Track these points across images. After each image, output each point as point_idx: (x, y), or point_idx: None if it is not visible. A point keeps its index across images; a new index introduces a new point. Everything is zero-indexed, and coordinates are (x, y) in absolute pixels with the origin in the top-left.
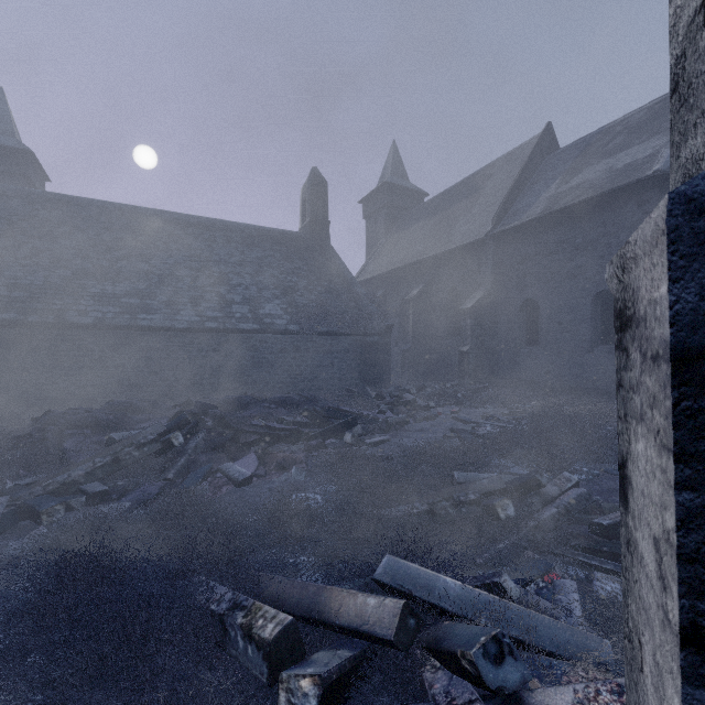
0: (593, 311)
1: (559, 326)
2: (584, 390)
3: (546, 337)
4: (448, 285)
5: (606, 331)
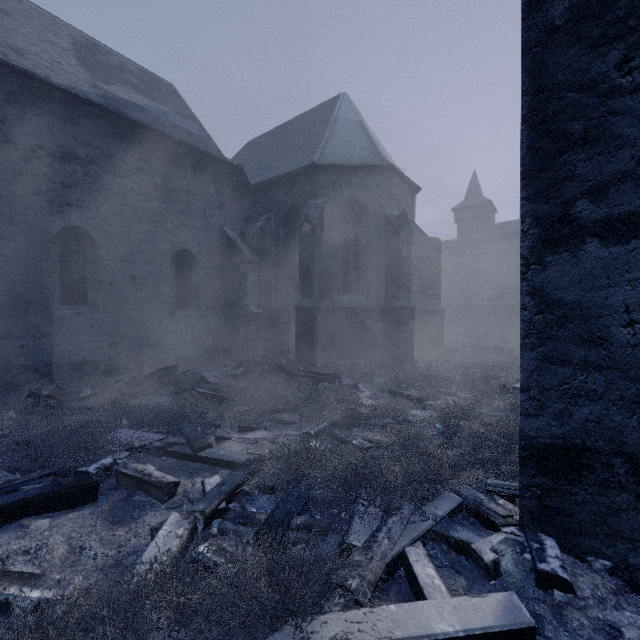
0: None
1: None
2: None
3: None
4: None
5: None
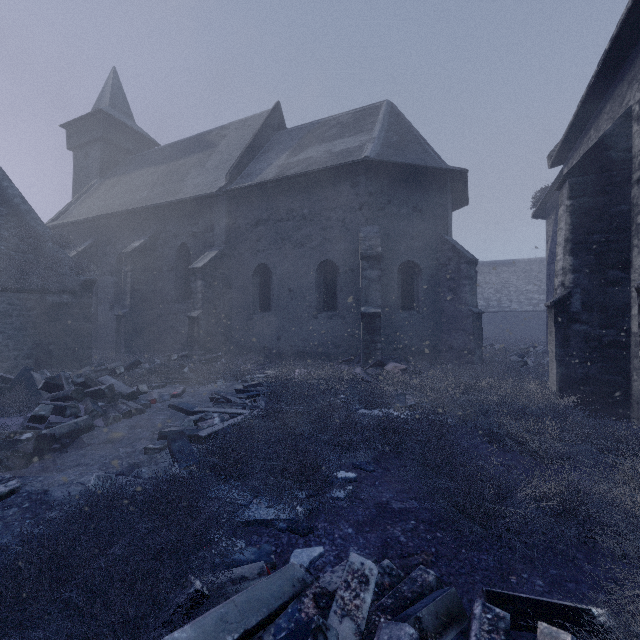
0: (317, 279)
1: (289, 292)
2: (310, 354)
3: (278, 303)
4: (178, 242)
5: (327, 298)
